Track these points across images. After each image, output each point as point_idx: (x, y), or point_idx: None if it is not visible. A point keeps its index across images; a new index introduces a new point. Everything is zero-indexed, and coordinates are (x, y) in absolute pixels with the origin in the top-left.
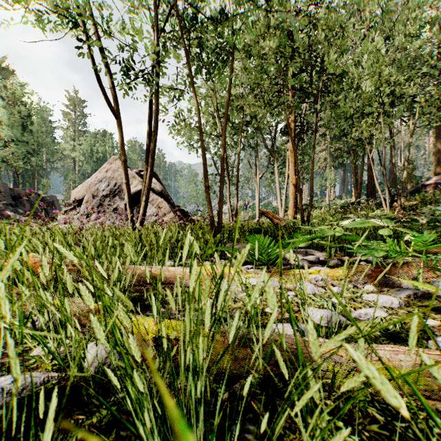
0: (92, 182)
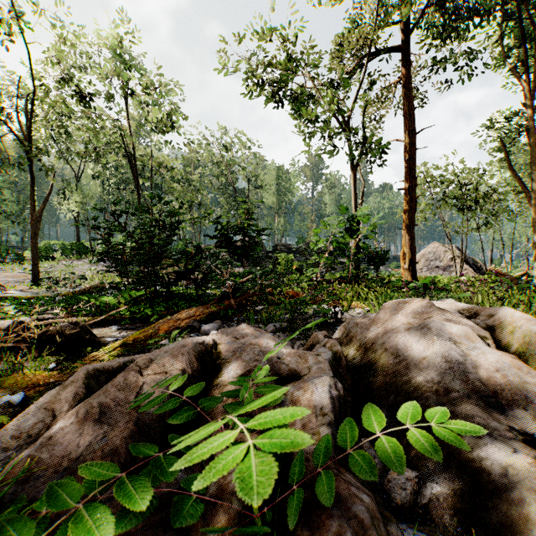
0: (423, 253)
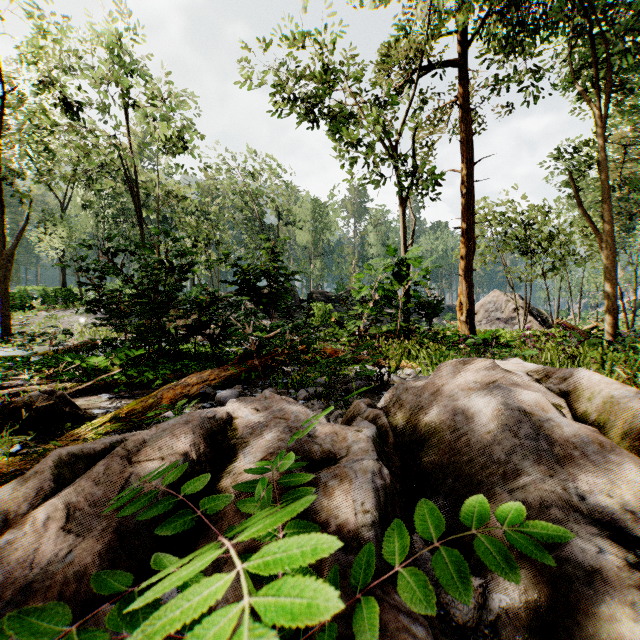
0: (483, 303)
